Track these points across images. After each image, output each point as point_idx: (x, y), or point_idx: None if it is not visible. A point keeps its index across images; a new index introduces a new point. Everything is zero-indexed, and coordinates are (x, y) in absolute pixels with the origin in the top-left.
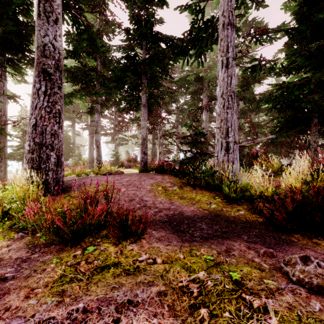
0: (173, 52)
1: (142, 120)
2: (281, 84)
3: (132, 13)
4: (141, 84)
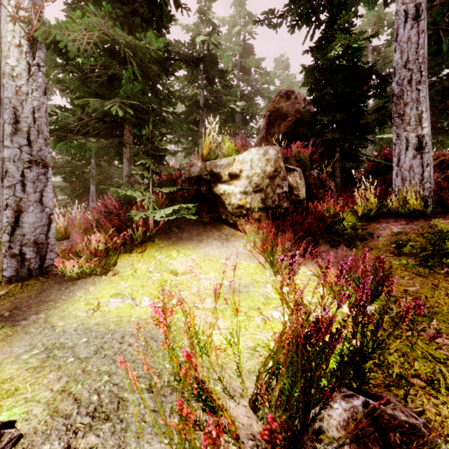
0: None
1: None
2: (67, 161)
3: None
4: None
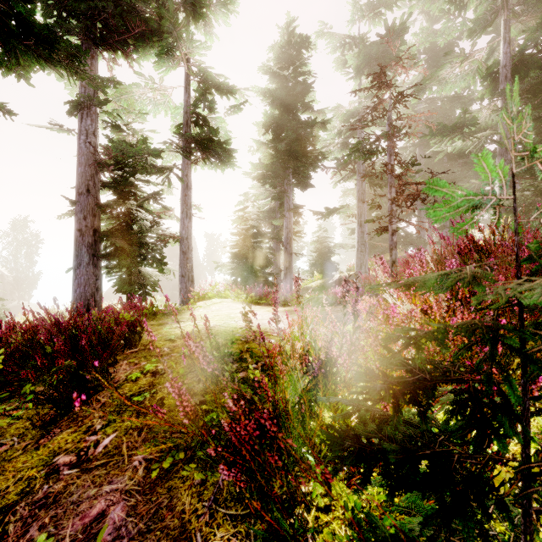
0: None
1: None
2: None
3: None
4: None
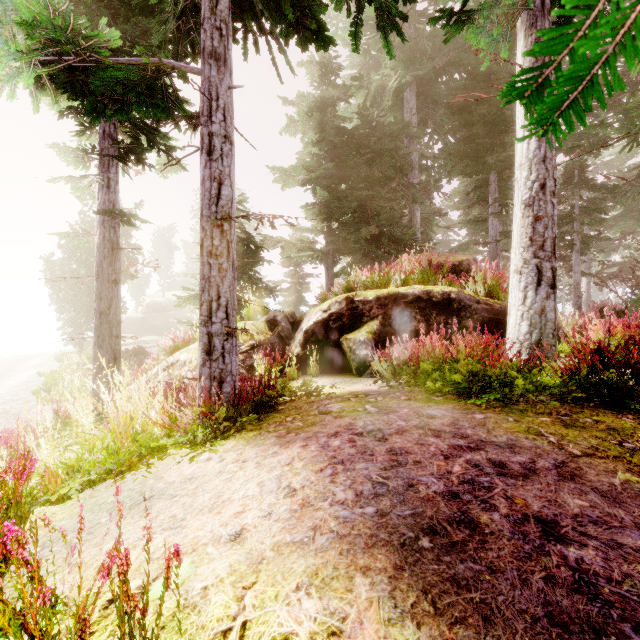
0: (616, 196)
1: (575, 265)
2: None
3: (568, 172)
4: (570, 229)
